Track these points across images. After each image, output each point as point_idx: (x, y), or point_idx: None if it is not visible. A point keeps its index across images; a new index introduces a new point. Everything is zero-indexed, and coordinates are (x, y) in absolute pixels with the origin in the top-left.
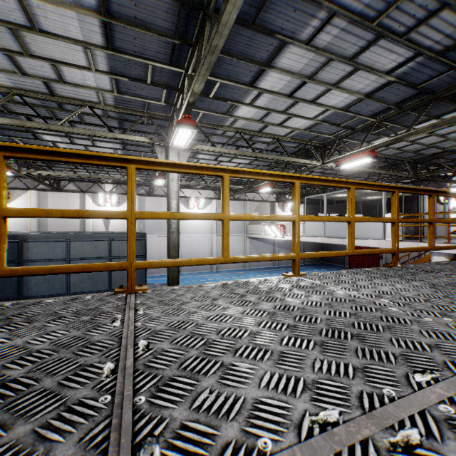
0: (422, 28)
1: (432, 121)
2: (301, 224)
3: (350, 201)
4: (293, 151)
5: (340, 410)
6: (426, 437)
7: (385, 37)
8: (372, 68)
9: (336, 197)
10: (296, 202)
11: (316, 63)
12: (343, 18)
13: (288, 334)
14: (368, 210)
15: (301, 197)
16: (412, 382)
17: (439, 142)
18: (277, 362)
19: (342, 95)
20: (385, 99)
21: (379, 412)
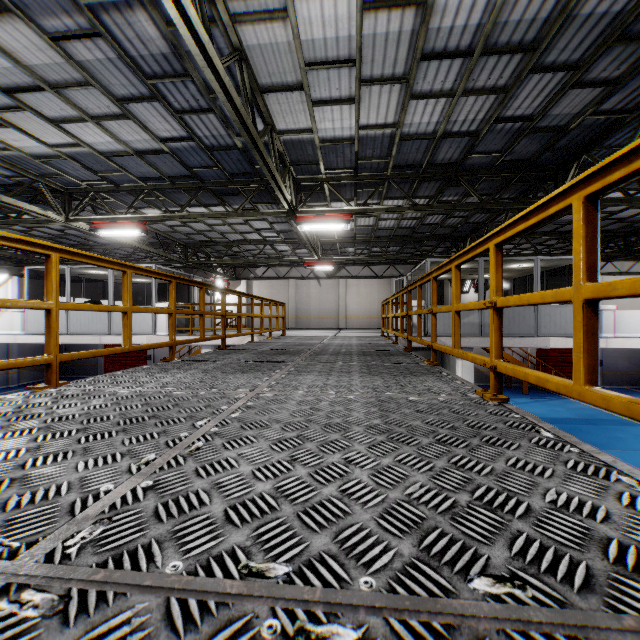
0: (195, 117)
1: (202, 208)
2: (17, 312)
3: (126, 287)
4: (5, 182)
5: (156, 453)
6: (206, 442)
7: (160, 101)
8: (145, 126)
9: (87, 274)
10: (53, 283)
11: (66, 74)
12: (112, 48)
13: (84, 435)
14: (133, 296)
15: (16, 264)
16: (197, 426)
17: (208, 231)
18: (86, 454)
19: (104, 136)
20: (158, 166)
21: (180, 445)
